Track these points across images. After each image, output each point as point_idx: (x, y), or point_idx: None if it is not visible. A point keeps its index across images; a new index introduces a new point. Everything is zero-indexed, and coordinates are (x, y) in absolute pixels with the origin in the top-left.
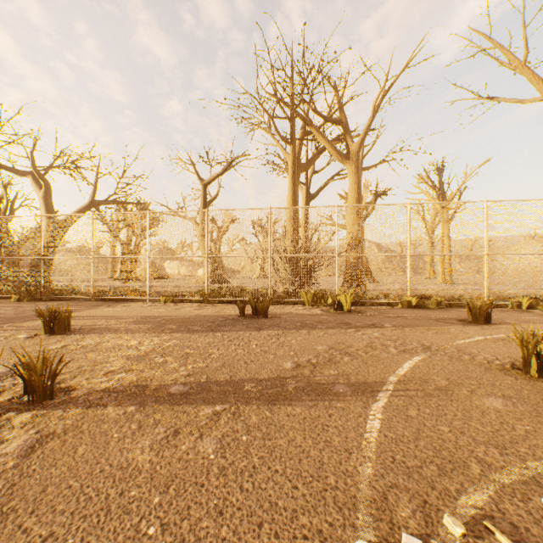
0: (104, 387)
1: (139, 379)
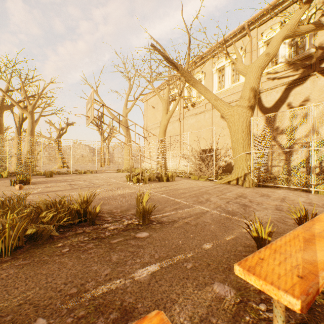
0: None
1: None
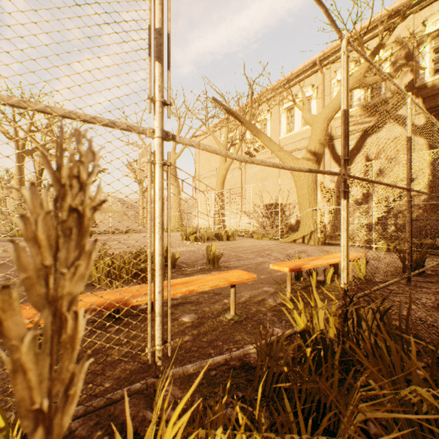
0: None
1: None
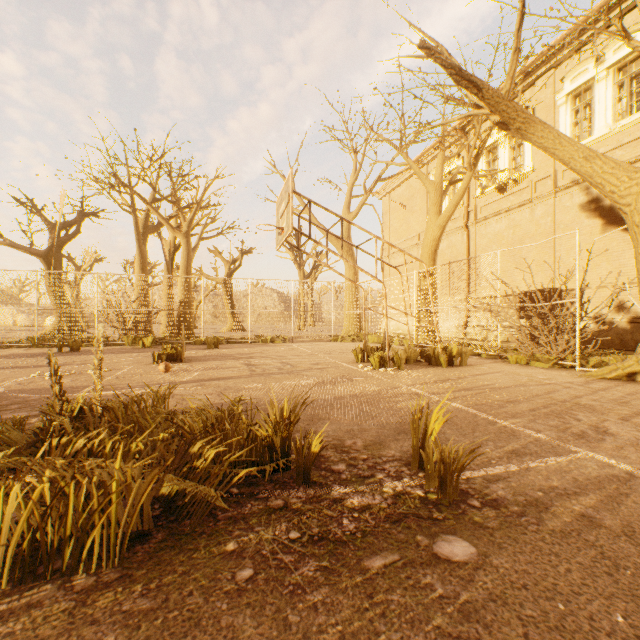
0: None
1: None
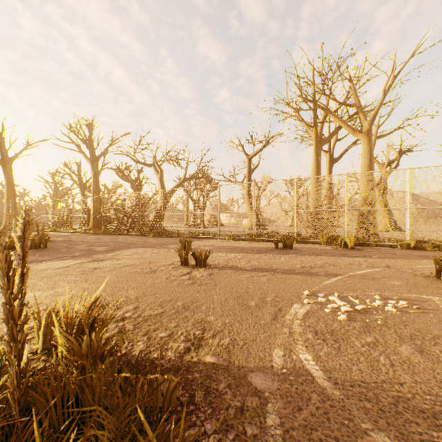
0: (221, 266)
1: (232, 265)
